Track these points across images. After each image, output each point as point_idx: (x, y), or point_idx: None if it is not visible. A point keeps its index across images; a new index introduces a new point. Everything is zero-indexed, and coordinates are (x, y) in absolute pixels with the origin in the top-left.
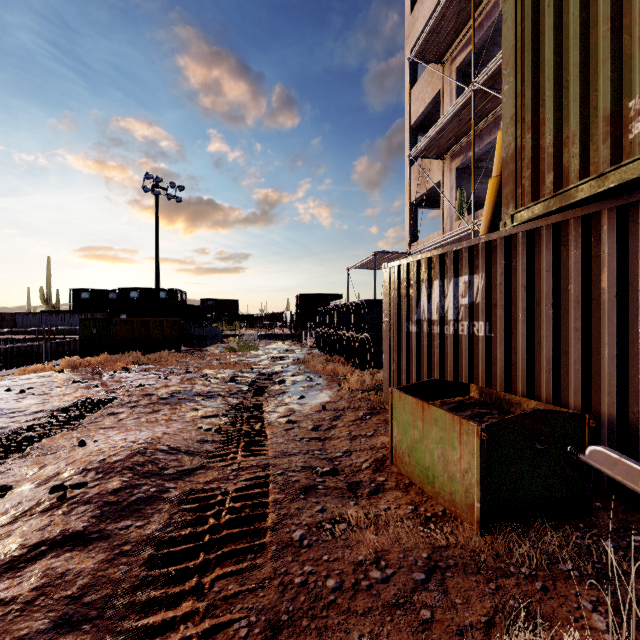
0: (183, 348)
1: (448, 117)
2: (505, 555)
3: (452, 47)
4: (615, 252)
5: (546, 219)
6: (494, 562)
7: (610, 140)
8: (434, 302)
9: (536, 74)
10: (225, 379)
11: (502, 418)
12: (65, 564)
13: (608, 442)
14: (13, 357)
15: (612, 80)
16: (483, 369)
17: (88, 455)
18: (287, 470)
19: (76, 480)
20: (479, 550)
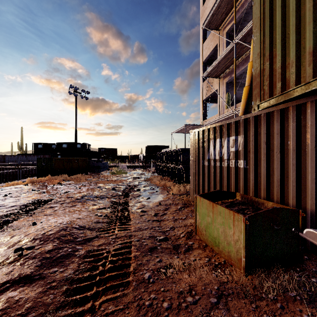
0: (89, 172)
1: (222, 57)
2: (259, 287)
3: (224, 22)
4: (314, 124)
5: (276, 107)
6: (253, 291)
7: (313, 64)
8: (217, 150)
9: (271, 31)
10: (110, 189)
11: (256, 212)
12: (19, 294)
13: (310, 224)
14: (3, 177)
15: (314, 32)
16: (243, 184)
17: (36, 231)
18: (141, 238)
19: (29, 245)
20: (245, 284)
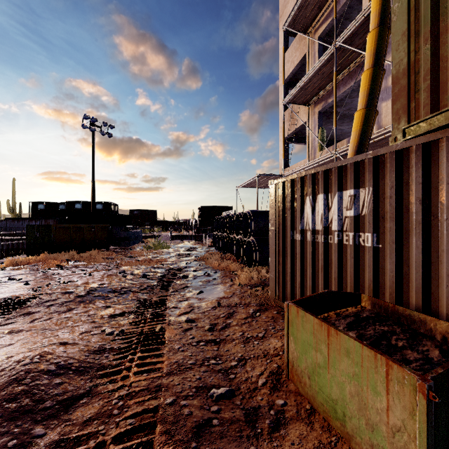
0: (112, 247)
1: (314, 70)
2: None
3: (315, 21)
4: None
5: (447, 130)
6: None
7: None
8: (318, 214)
9: None
10: (139, 275)
11: (447, 366)
12: None
13: None
14: None
15: None
16: (370, 278)
17: None
18: (180, 396)
19: None
20: None
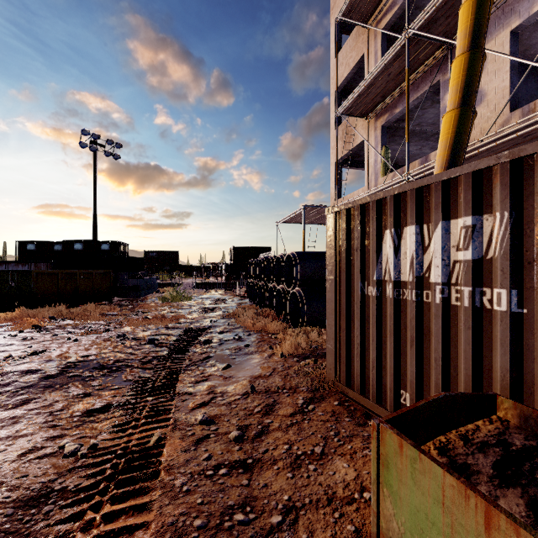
0: (117, 298)
1: (379, 69)
2: None
3: (377, 10)
4: None
5: None
6: None
7: None
8: (405, 256)
9: None
10: (144, 339)
11: None
12: None
13: None
14: None
15: None
16: (505, 364)
17: None
18: None
19: None
20: None
